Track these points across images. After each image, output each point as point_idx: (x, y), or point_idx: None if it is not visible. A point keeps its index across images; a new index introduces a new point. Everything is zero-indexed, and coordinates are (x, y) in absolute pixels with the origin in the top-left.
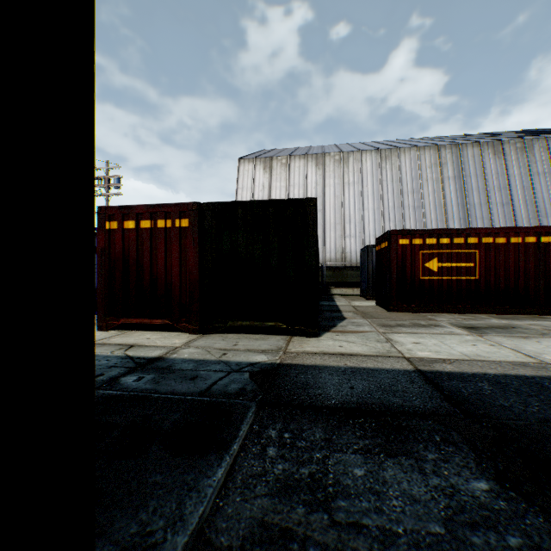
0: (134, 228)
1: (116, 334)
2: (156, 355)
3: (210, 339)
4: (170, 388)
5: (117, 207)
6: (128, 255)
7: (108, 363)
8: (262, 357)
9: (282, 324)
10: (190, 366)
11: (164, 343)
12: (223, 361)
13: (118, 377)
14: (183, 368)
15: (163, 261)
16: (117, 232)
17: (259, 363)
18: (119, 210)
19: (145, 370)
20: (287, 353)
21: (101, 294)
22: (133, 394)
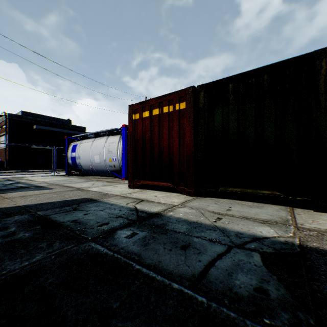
0: (148, 116)
1: (137, 191)
2: (156, 210)
3: (203, 201)
4: (155, 258)
5: (138, 103)
6: (145, 136)
7: (118, 213)
8: (267, 230)
9: (279, 193)
10: (183, 228)
11: (165, 200)
12: (218, 227)
13: (116, 229)
14: (176, 229)
15: (166, 138)
16: (138, 121)
17: (267, 239)
18: (139, 105)
19: (141, 225)
20: (300, 229)
21: (129, 164)
22: (115, 257)
